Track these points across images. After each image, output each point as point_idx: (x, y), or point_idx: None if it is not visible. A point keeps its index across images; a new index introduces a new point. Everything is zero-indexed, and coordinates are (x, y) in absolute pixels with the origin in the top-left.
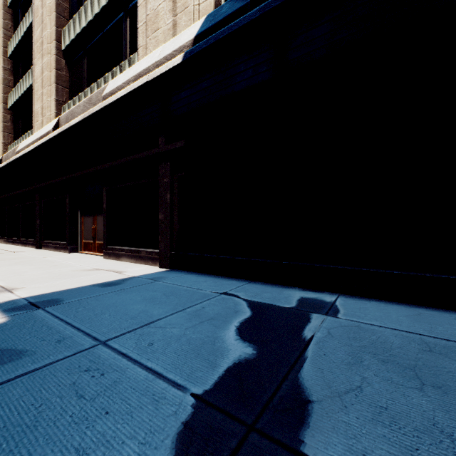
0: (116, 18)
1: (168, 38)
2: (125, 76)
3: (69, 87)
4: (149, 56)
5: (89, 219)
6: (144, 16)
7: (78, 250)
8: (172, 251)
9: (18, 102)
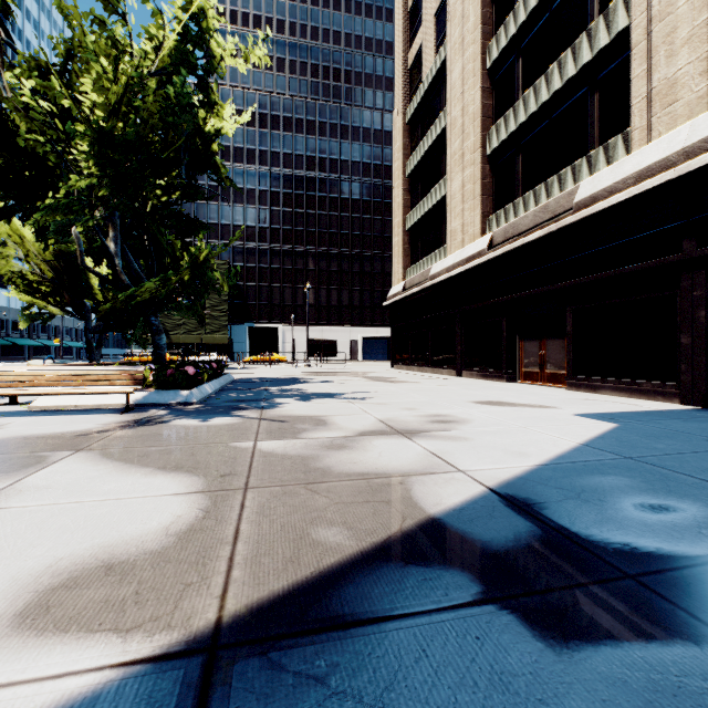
0: (573, 98)
1: (697, 110)
2: (616, 173)
3: (492, 194)
4: (660, 141)
5: (532, 344)
6: (642, 90)
7: (513, 380)
8: (707, 385)
9: (418, 221)
